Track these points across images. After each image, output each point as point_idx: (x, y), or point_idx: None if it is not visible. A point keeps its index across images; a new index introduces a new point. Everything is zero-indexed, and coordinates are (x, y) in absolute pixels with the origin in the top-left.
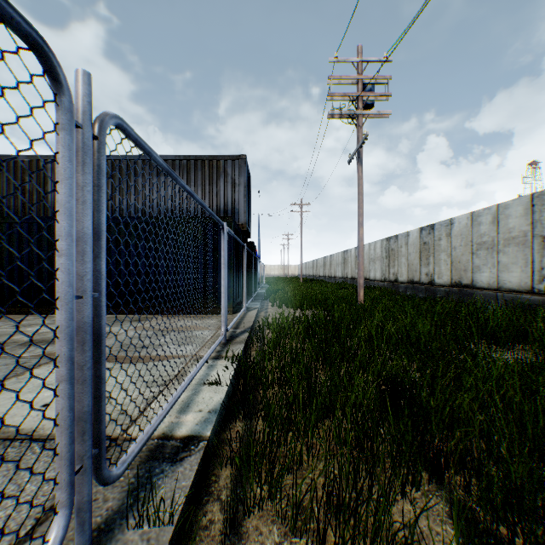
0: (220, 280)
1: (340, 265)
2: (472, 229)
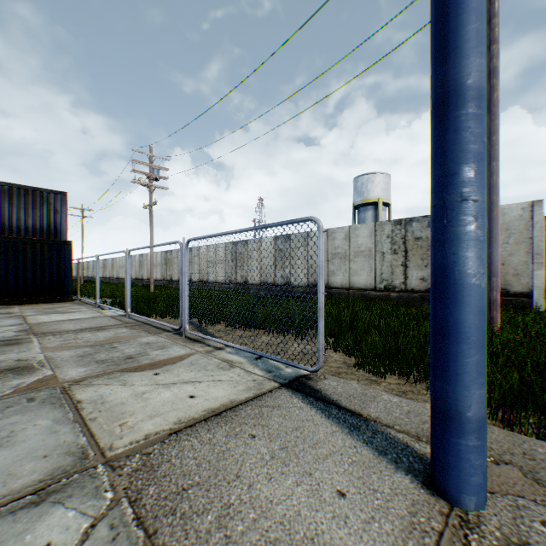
0: (63, 281)
1: (124, 267)
2: (208, 253)
